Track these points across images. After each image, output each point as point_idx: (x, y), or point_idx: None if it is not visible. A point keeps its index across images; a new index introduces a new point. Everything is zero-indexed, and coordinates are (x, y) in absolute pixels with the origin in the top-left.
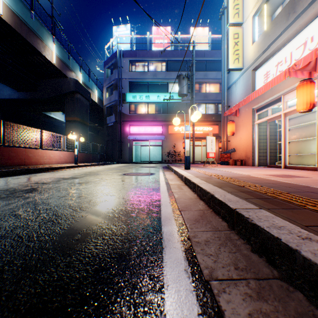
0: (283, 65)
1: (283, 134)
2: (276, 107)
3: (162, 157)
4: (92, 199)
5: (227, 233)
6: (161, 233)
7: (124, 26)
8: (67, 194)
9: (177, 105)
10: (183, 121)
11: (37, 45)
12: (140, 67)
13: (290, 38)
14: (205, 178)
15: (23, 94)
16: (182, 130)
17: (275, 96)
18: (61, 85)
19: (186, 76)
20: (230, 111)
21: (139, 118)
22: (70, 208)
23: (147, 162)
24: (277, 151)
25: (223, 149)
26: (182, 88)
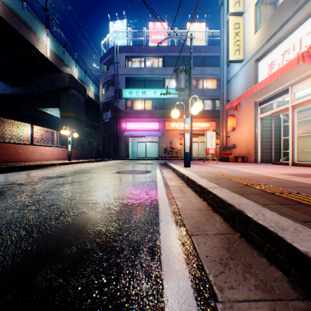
0: (291, 53)
1: (291, 129)
2: (280, 100)
3: (158, 153)
4: (65, 210)
5: (302, 310)
6: (163, 305)
7: (120, 22)
8: (37, 200)
9: (174, 101)
10: (180, 118)
11: (29, 38)
12: (137, 63)
13: (300, 22)
14: (213, 178)
15: (17, 89)
16: (178, 127)
17: (281, 87)
18: (56, 80)
19: (184, 69)
20: (231, 105)
21: (135, 114)
22: (24, 228)
23: (144, 158)
24: (280, 147)
25: (222, 145)
26: (180, 82)
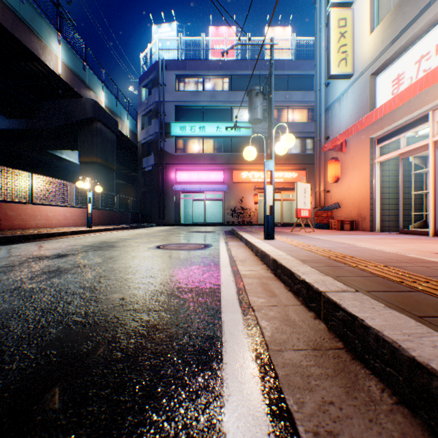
0: (432, 58)
1: (433, 178)
2: (410, 135)
3: (223, 216)
4: (9, 349)
5: None
6: None
7: (168, 25)
8: None
9: (246, 141)
10: (254, 164)
11: (30, 45)
12: (192, 85)
13: None
14: (324, 264)
15: (16, 122)
16: (252, 178)
17: (416, 113)
18: (73, 109)
19: (261, 91)
20: (333, 143)
21: (190, 159)
22: None
23: (202, 224)
24: (410, 207)
25: (319, 204)
26: (255, 110)
